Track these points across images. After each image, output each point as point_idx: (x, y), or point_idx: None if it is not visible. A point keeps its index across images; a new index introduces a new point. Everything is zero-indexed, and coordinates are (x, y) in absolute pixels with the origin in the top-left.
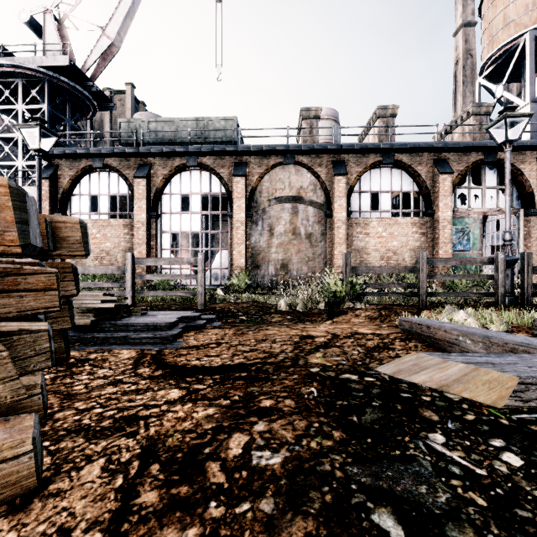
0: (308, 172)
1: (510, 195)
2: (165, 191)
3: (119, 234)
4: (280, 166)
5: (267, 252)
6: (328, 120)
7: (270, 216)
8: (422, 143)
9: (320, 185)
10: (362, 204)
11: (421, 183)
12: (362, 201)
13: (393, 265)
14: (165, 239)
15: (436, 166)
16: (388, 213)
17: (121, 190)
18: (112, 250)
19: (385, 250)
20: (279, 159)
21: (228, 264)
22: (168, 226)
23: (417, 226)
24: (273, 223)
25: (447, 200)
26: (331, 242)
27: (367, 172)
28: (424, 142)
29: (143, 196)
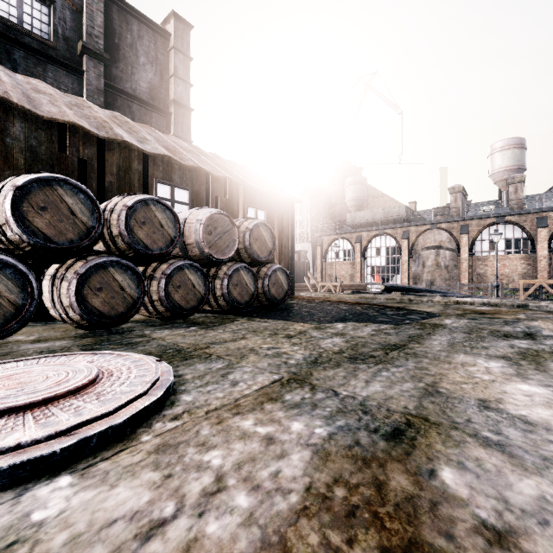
0: (445, 232)
1: (496, 262)
2: (368, 247)
3: (347, 267)
4: (428, 230)
5: (421, 276)
6: (509, 149)
7: (423, 257)
8: (521, 211)
9: (453, 239)
10: (483, 247)
11: (526, 233)
12: (483, 246)
13: (505, 284)
14: (368, 269)
15: (536, 223)
16: (502, 252)
17: (348, 247)
18: (345, 275)
19: (499, 274)
20: (428, 227)
21: (400, 282)
22: (369, 263)
23: (524, 259)
24: (424, 260)
25: (543, 244)
26: (459, 270)
27: (487, 228)
28: (524, 210)
29: (358, 251)
